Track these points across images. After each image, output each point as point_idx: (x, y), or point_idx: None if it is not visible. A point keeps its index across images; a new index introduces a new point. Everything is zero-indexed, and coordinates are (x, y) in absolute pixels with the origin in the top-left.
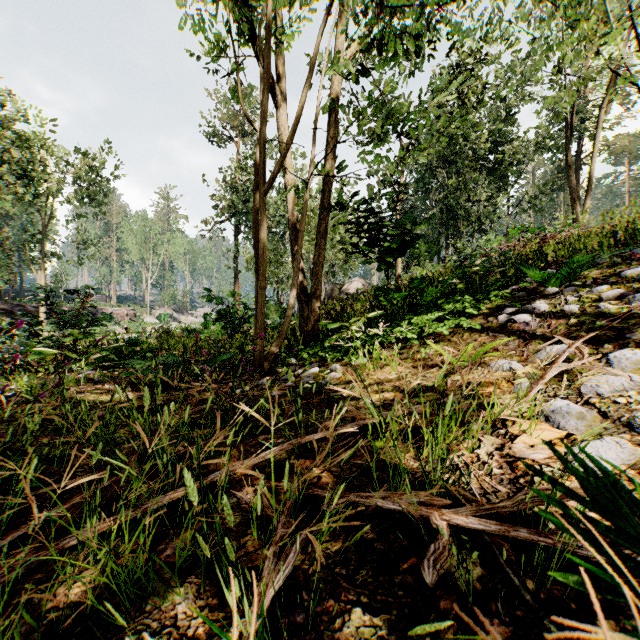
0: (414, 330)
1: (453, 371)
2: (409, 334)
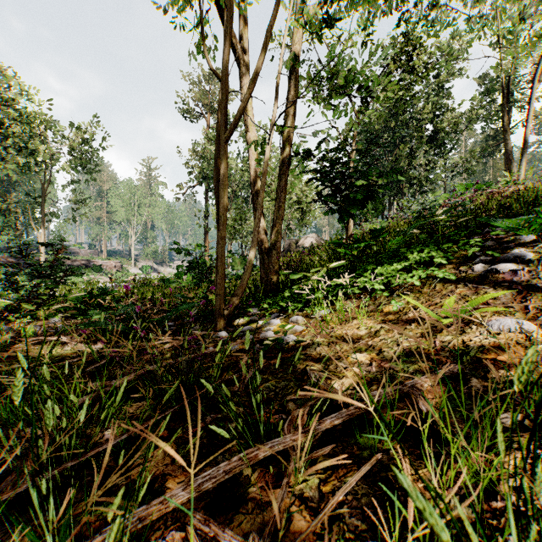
0: (379, 280)
1: (437, 329)
2: (376, 285)
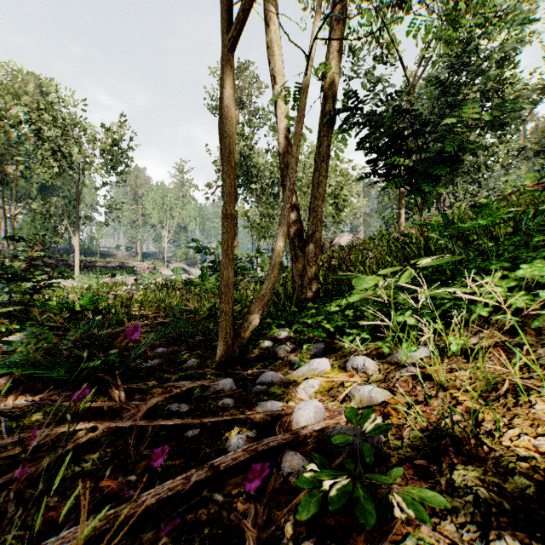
0: (543, 293)
1: None
2: None
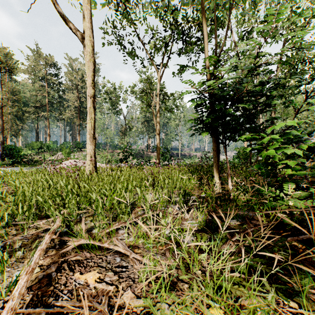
0: None
1: None
2: None
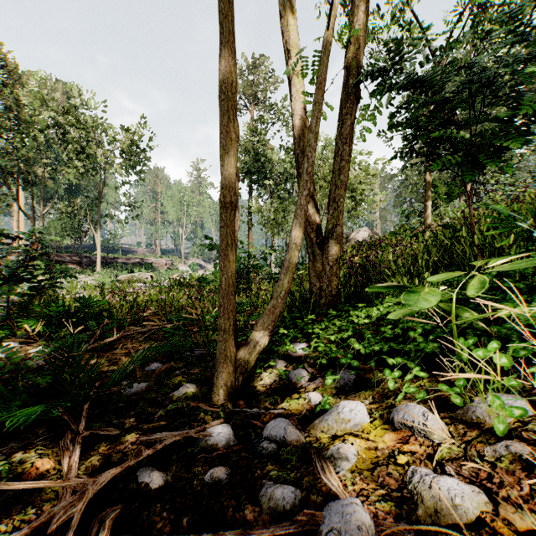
0: None
1: None
2: None
